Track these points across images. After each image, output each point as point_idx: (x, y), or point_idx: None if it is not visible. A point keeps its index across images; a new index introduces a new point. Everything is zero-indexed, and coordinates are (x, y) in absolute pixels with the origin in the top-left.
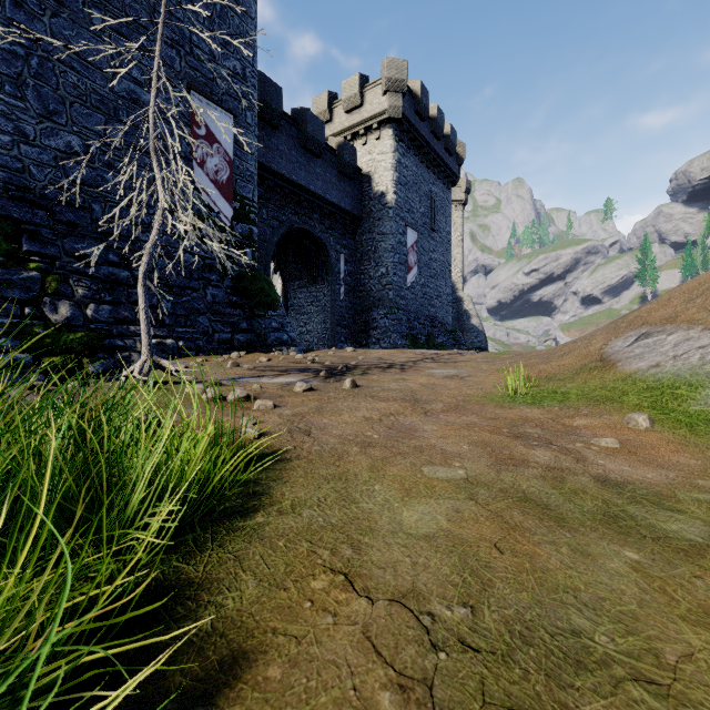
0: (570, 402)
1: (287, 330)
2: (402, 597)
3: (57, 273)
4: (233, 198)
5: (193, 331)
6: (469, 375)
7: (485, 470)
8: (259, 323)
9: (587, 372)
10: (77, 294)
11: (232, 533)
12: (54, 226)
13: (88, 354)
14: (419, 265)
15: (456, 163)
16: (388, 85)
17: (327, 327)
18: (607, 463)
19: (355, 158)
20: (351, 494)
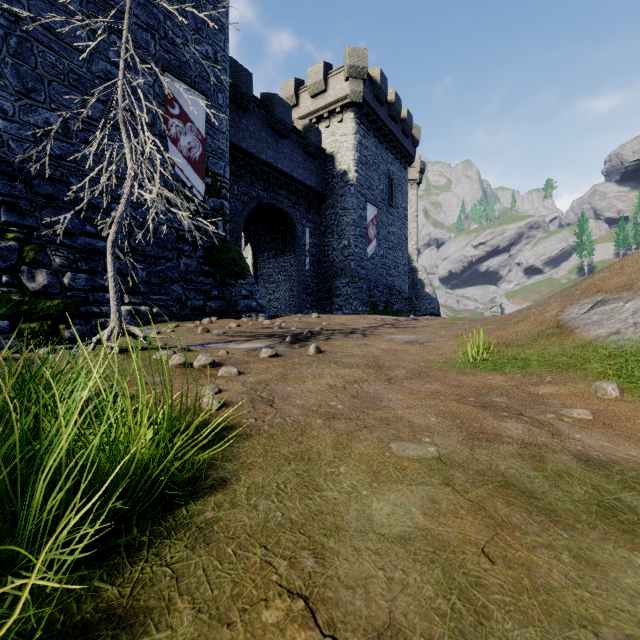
0: (532, 368)
1: (256, 297)
2: (377, 637)
3: (34, 243)
4: (205, 173)
5: (167, 298)
6: (428, 340)
7: (457, 447)
8: (229, 291)
9: (545, 338)
10: (54, 263)
11: (174, 534)
12: (33, 199)
13: (64, 320)
14: (379, 238)
15: (412, 145)
16: (350, 72)
17: (294, 295)
18: (584, 437)
19: (319, 139)
20: (313, 478)
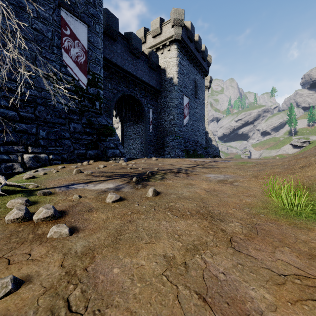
0: None
1: (119, 148)
2: None
3: None
4: (88, 72)
5: (60, 149)
6: (235, 180)
7: None
8: (102, 144)
9: None
10: None
11: None
12: None
13: None
14: (189, 115)
15: (207, 65)
16: (174, 22)
17: (143, 146)
18: None
19: (157, 59)
20: None
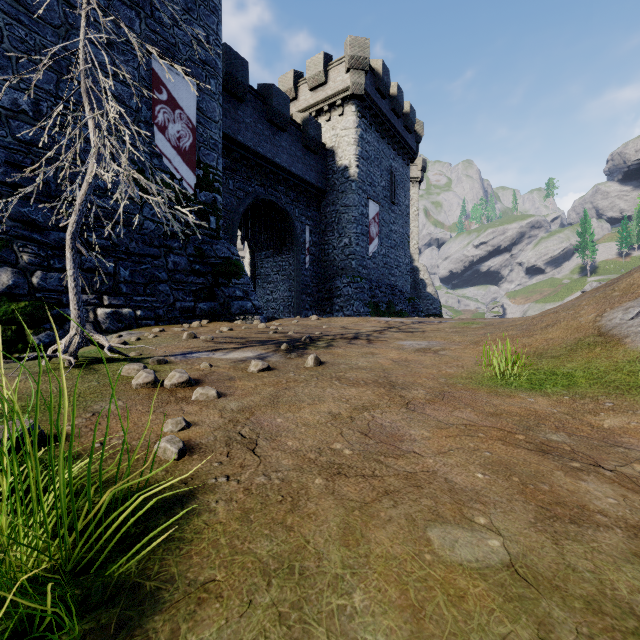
0: (581, 388)
1: (251, 298)
2: None
3: None
4: (196, 165)
5: (153, 299)
6: (443, 348)
7: (533, 538)
8: (222, 291)
9: (586, 348)
10: (21, 261)
11: None
12: None
13: (32, 325)
14: (381, 236)
15: (415, 140)
16: (351, 63)
17: (293, 295)
18: None
19: (319, 133)
20: (308, 627)
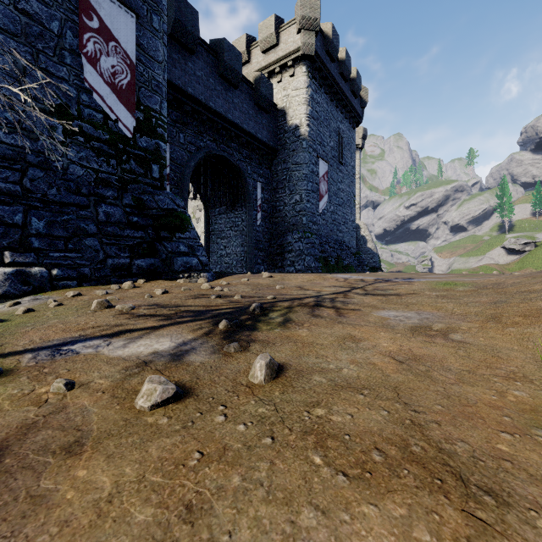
0: None
1: (198, 253)
2: None
3: None
4: (136, 107)
5: (76, 256)
6: (449, 327)
7: None
8: (164, 246)
9: None
10: None
11: None
12: None
13: None
14: (329, 194)
15: (360, 105)
16: (302, 23)
17: (245, 250)
18: None
19: (271, 92)
20: None
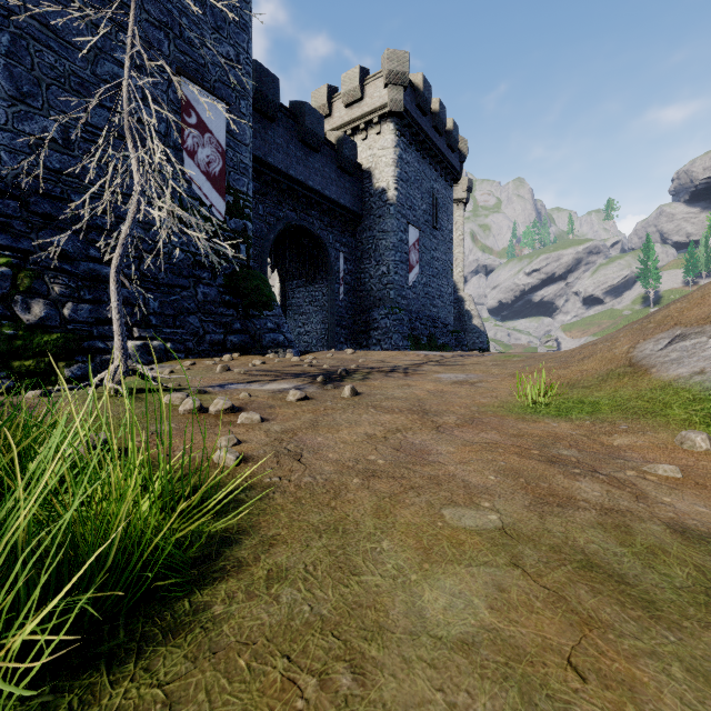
0: (603, 414)
1: (284, 330)
2: None
3: (30, 269)
4: (226, 191)
5: (182, 332)
6: (480, 380)
7: (524, 514)
8: (253, 323)
9: (615, 378)
10: (52, 292)
11: (171, 638)
12: (28, 218)
13: (64, 357)
14: (421, 264)
15: (458, 160)
16: (389, 78)
17: (326, 328)
18: (675, 501)
19: (355, 153)
20: (350, 557)
